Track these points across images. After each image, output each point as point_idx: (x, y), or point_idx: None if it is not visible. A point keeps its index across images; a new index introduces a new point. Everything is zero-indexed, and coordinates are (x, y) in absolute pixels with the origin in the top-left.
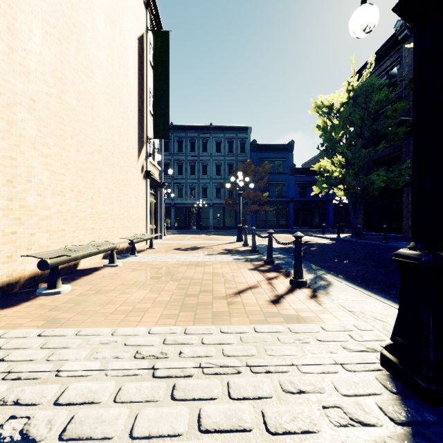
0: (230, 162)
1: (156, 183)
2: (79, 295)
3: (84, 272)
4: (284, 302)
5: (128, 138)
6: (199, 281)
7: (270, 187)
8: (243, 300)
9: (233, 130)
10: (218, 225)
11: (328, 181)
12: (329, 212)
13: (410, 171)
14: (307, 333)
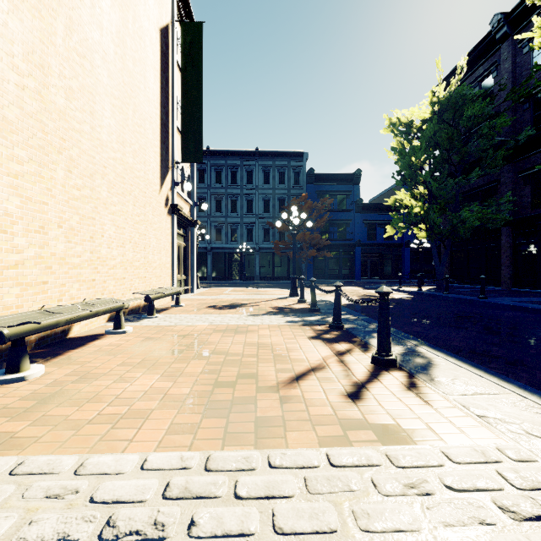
0: (281, 196)
1: (185, 221)
2: (53, 384)
3: (76, 342)
4: (369, 397)
5: (146, 160)
6: (237, 357)
7: (332, 227)
8: (304, 392)
9: (285, 156)
10: (266, 276)
11: (406, 219)
12: (404, 259)
13: (511, 206)
14: (423, 468)
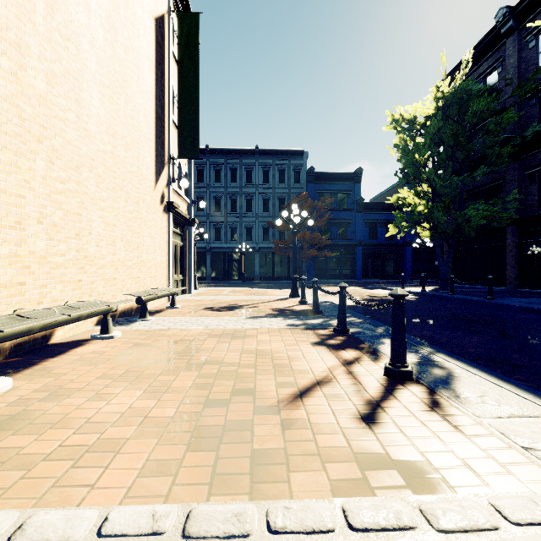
0: (281, 195)
1: (182, 220)
2: (18, 402)
3: (57, 349)
4: (387, 421)
5: (139, 154)
6: (233, 368)
7: (332, 227)
8: (309, 413)
9: (285, 155)
10: (266, 276)
11: (409, 218)
12: (406, 259)
13: (517, 204)
14: (472, 533)
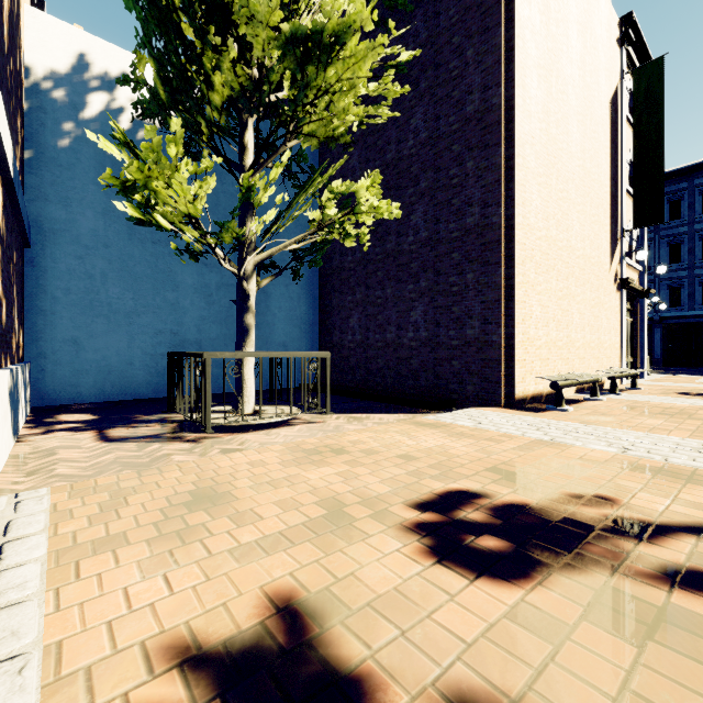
0: None
1: (633, 293)
2: (586, 415)
3: (568, 401)
4: None
5: (598, 244)
6: None
7: None
8: None
9: None
10: None
11: None
12: None
13: None
14: None
